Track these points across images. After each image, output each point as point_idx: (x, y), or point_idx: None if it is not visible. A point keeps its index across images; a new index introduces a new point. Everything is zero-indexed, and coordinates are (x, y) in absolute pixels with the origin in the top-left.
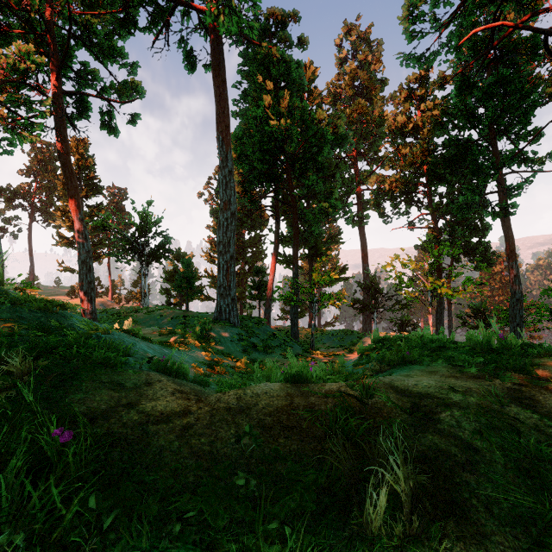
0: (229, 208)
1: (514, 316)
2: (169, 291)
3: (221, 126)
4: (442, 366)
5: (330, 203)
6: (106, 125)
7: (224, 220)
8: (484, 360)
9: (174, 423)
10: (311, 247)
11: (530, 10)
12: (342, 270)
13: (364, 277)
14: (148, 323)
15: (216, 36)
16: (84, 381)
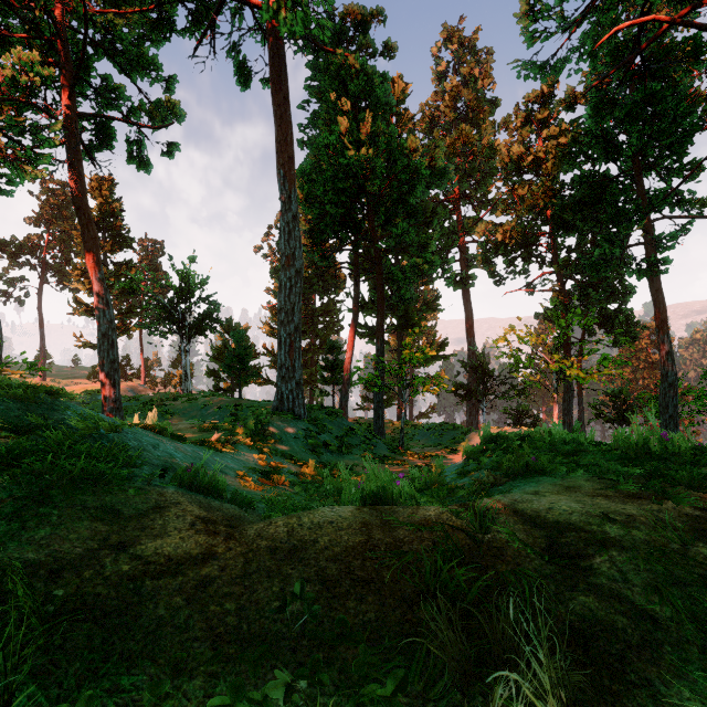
0: (293, 264)
1: (666, 406)
2: (217, 372)
3: (282, 157)
4: (583, 479)
5: (425, 258)
6: (135, 158)
7: (287, 280)
8: (645, 470)
9: (186, 576)
10: (401, 317)
11: (689, 2)
12: (441, 346)
13: (469, 355)
14: (189, 414)
15: (276, 40)
16: (57, 507)
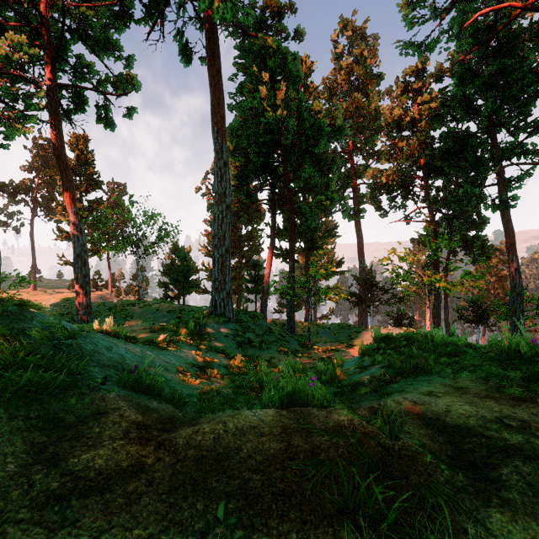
0: (225, 200)
1: (514, 311)
2: (167, 284)
3: (216, 117)
4: (468, 379)
5: (327, 195)
6: (102, 119)
7: (219, 213)
8: (523, 373)
9: (113, 493)
10: (308, 241)
11: None
12: (338, 264)
13: (360, 270)
14: (144, 316)
15: (211, 25)
16: None
